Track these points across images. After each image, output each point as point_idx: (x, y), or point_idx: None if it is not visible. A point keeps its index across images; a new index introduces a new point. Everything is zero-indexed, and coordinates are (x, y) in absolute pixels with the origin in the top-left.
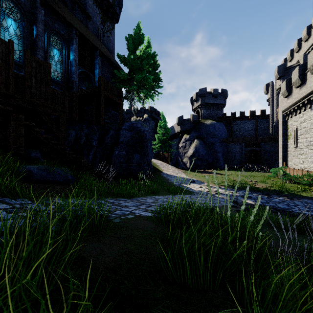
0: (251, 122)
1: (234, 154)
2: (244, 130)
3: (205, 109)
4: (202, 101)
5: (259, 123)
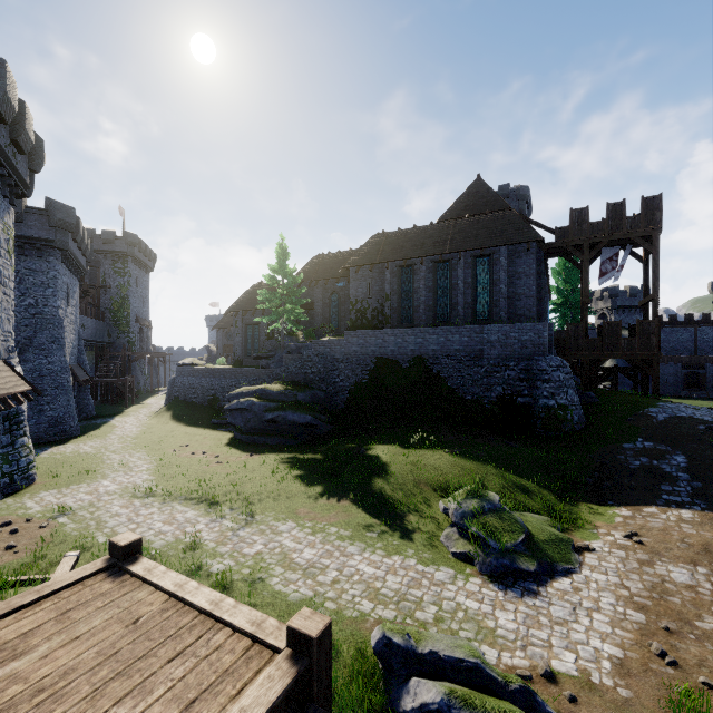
0: (687, 331)
1: (665, 377)
2: (676, 342)
3: (617, 313)
4: (613, 304)
5: (701, 332)
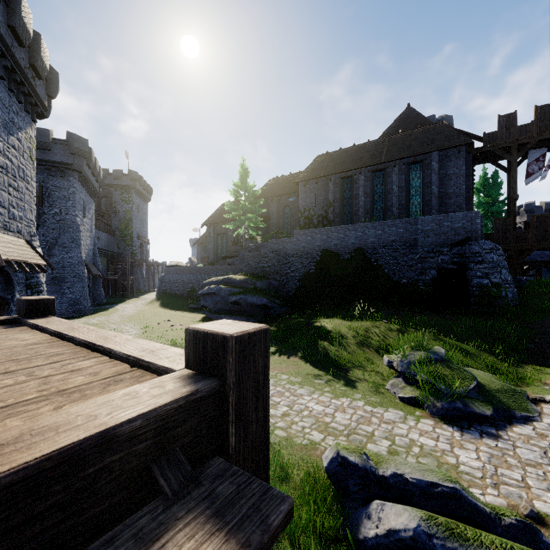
0: None
1: None
2: None
3: None
4: (529, 218)
5: None
